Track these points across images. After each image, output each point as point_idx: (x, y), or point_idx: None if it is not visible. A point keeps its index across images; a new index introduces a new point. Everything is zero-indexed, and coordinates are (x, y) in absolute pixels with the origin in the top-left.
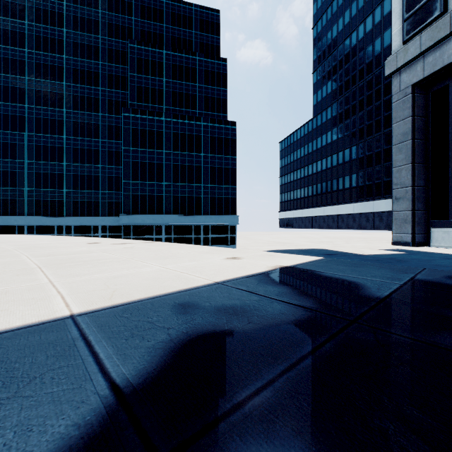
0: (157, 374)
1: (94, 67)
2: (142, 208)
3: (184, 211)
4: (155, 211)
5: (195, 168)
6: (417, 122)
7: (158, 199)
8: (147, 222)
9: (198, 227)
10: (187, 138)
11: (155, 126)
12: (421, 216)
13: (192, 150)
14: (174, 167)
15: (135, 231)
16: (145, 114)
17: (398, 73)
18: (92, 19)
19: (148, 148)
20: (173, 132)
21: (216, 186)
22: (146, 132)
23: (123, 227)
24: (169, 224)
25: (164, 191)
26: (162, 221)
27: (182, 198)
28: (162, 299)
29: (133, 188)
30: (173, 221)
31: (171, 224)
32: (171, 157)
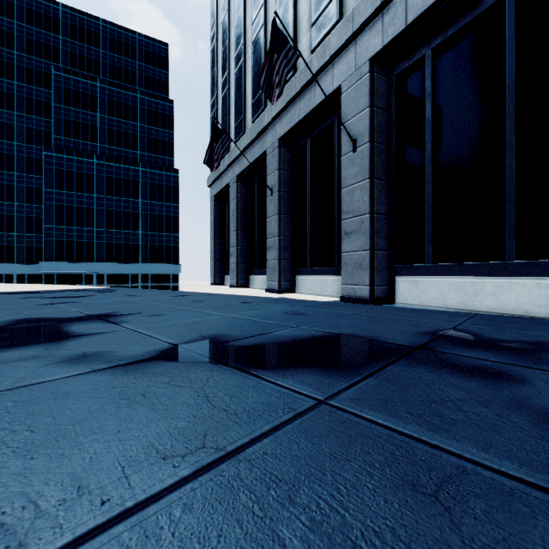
0: (7, 293)
1: (7, 87)
2: (68, 255)
3: (120, 259)
4: (84, 258)
5: (132, 214)
6: (216, 217)
7: (88, 246)
8: (75, 270)
9: (135, 276)
10: (123, 182)
11: (84, 168)
12: (220, 269)
13: (129, 195)
14: (107, 213)
15: (59, 280)
16: (72, 155)
17: (211, 187)
18: (5, 30)
19: (76, 191)
20: (106, 176)
21: (156, 233)
22: (73, 174)
23: (45, 276)
24: (101, 272)
25: (96, 237)
26: (93, 269)
27: (117, 245)
28: (18, 291)
29: (57, 234)
30: (106, 269)
31: (104, 273)
32: (104, 202)
